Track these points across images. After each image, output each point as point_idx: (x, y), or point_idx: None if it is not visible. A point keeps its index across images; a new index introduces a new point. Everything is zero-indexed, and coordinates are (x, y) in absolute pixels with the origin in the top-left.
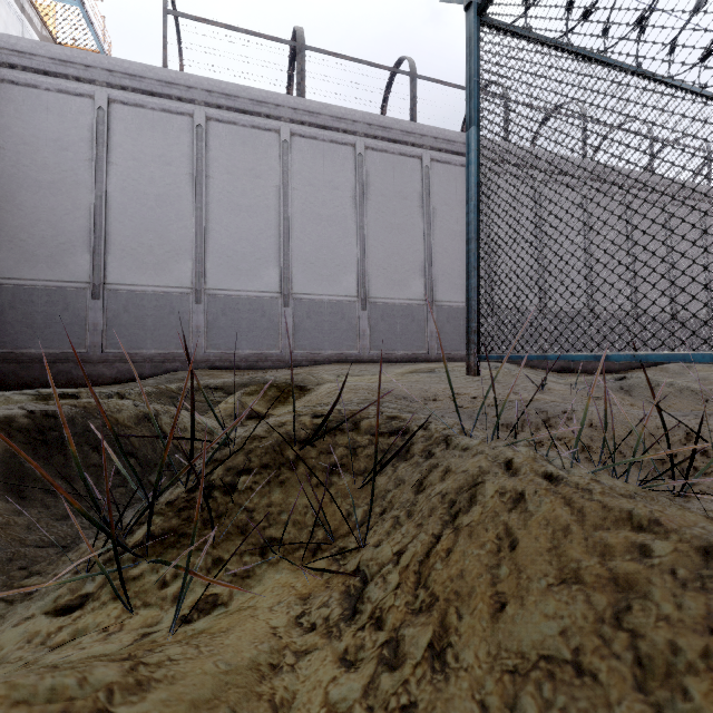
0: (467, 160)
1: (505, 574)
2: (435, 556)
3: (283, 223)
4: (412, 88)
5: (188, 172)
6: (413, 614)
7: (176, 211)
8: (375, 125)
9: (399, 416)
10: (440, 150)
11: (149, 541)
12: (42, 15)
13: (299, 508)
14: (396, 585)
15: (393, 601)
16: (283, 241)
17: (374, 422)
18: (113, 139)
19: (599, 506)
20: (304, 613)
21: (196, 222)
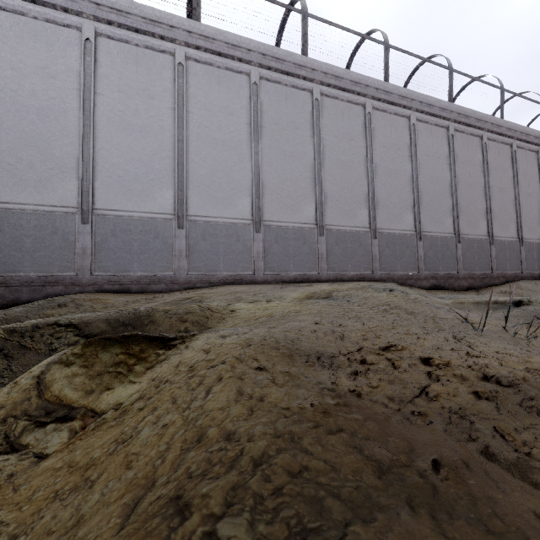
0: None
1: None
2: None
3: (178, 145)
4: (304, 25)
5: (75, 87)
6: None
7: (61, 126)
8: (269, 55)
9: None
10: (329, 86)
11: None
12: None
13: None
14: None
15: None
16: (177, 162)
17: None
18: None
19: None
20: None
21: (83, 139)
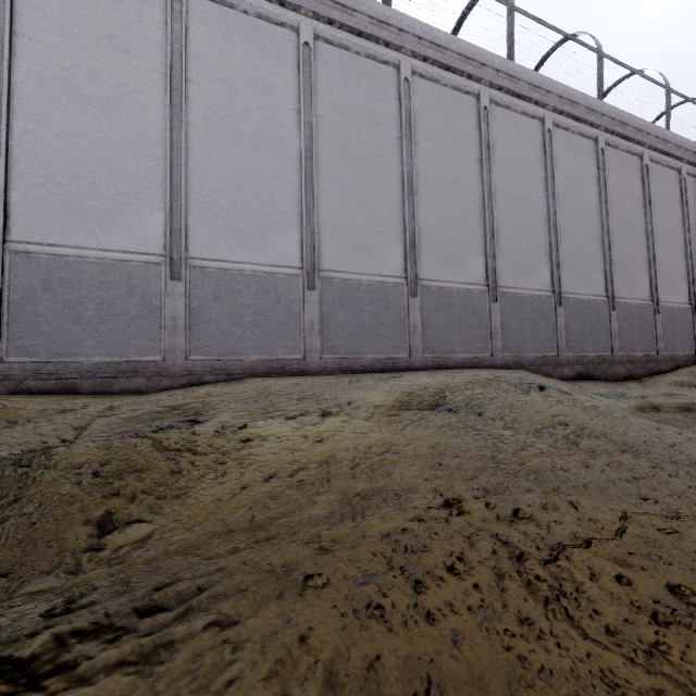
0: None
1: None
2: None
3: (171, 136)
4: None
5: None
6: None
7: None
8: None
9: None
10: (425, 60)
11: None
12: None
13: None
14: None
15: None
16: (171, 166)
17: None
18: None
19: None
20: None
21: None
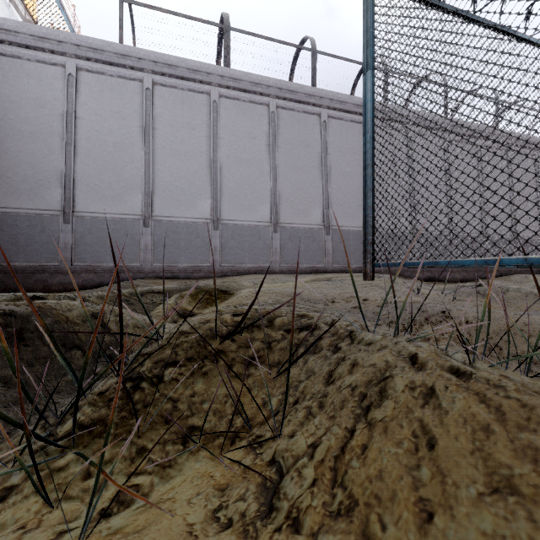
0: (364, 99)
1: (427, 477)
2: (350, 452)
3: (213, 165)
4: (313, 61)
5: (139, 125)
6: (332, 517)
7: (129, 155)
8: (285, 89)
9: (307, 314)
10: (335, 109)
11: (78, 431)
12: (26, 3)
13: (219, 398)
14: (311, 481)
15: (310, 501)
16: (213, 179)
17: (286, 320)
18: (80, 99)
19: (519, 405)
20: (221, 506)
21: (145, 164)
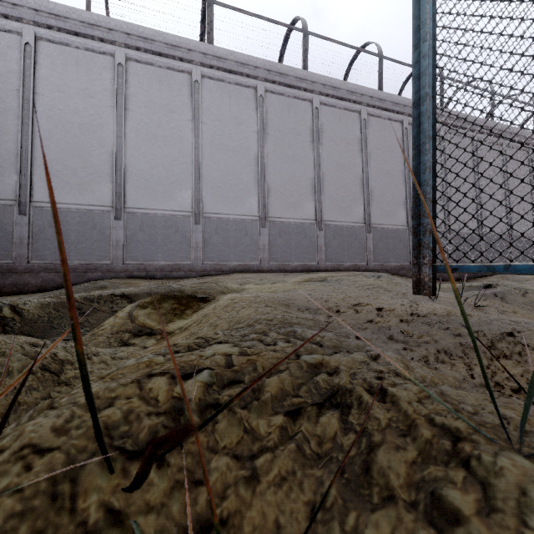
0: None
1: None
2: None
3: (194, 152)
4: (304, 42)
5: (110, 104)
6: None
7: (98, 138)
8: (274, 71)
9: (325, 362)
10: (327, 96)
11: None
12: None
13: None
14: None
15: None
16: (194, 167)
17: (288, 382)
18: (39, 72)
19: None
20: None
21: (116, 148)
